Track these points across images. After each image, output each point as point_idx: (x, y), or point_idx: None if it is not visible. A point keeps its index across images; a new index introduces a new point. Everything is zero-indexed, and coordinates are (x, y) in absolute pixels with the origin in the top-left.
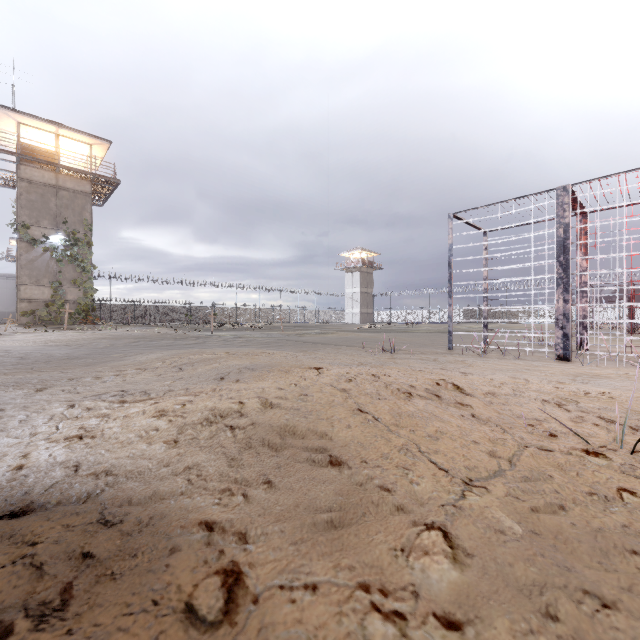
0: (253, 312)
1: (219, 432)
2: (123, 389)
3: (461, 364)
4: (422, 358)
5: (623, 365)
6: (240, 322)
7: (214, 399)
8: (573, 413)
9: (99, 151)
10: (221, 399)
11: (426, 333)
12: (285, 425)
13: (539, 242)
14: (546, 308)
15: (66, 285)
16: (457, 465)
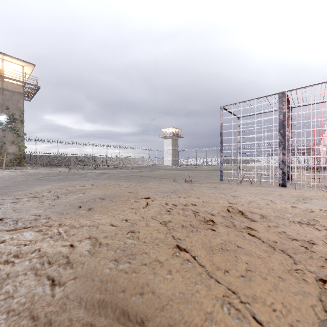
0: (116, 159)
1: (38, 287)
2: (4, 217)
3: (230, 190)
4: (207, 186)
5: (313, 189)
6: (109, 164)
7: (51, 239)
8: (323, 232)
9: (28, 70)
10: (56, 240)
11: (206, 170)
12: (107, 276)
13: (267, 123)
14: (273, 158)
15: (8, 144)
16: (282, 323)
